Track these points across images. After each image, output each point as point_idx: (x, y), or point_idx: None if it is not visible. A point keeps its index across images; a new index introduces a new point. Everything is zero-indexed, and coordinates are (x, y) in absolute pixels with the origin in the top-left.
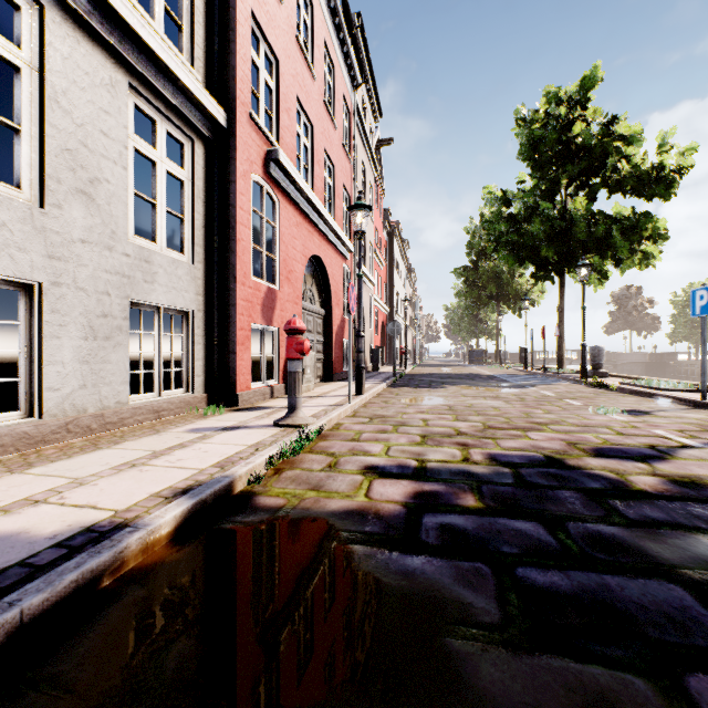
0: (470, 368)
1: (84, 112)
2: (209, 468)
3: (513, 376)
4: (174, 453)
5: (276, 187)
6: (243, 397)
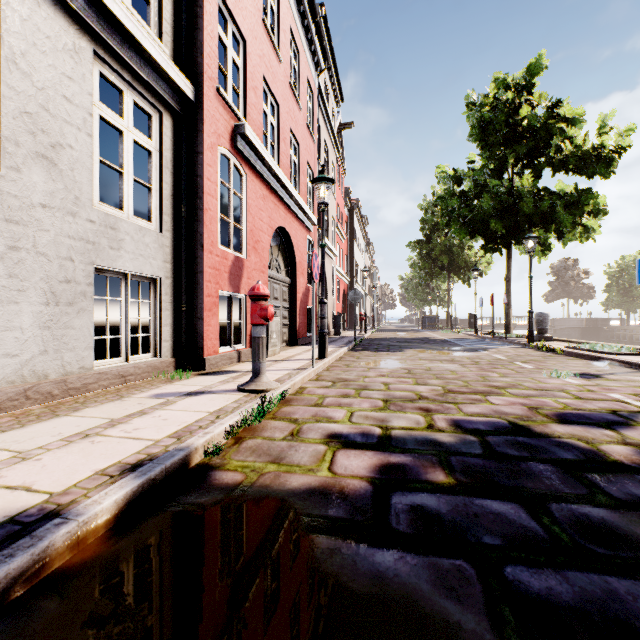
0: (424, 333)
1: (45, 76)
2: (165, 439)
3: (465, 340)
4: (132, 421)
5: (243, 161)
6: (211, 361)
